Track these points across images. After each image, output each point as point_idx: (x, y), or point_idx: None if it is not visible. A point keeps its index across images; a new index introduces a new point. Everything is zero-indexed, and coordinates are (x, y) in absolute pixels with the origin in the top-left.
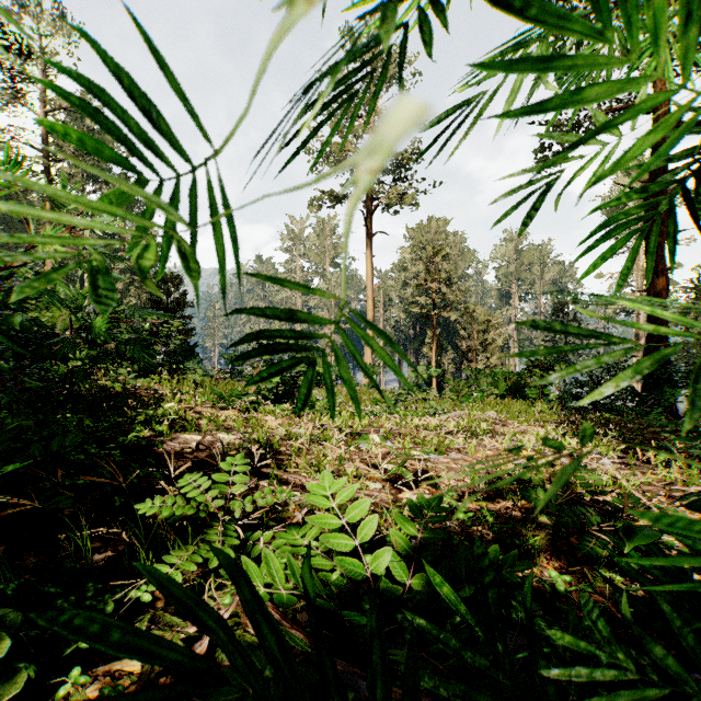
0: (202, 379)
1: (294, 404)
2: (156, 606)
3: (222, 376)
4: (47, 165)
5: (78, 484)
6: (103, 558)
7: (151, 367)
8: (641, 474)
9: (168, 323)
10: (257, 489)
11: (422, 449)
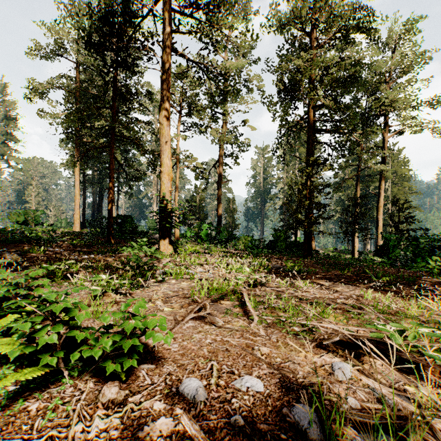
0: None
1: None
2: None
3: None
4: None
5: None
6: None
7: None
8: None
9: None
10: None
11: None
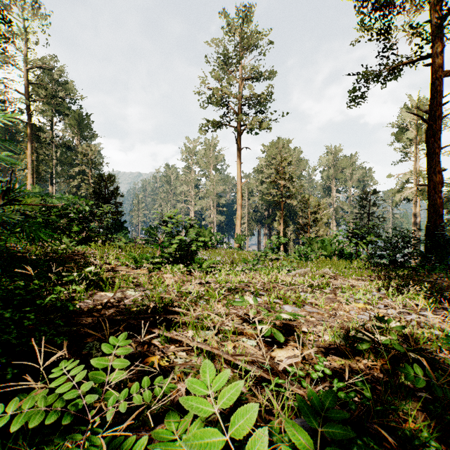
0: (124, 245)
1: (187, 264)
2: None
3: (142, 242)
4: (27, 104)
5: None
6: None
7: (90, 237)
8: None
9: (102, 207)
10: (149, 349)
11: (283, 303)
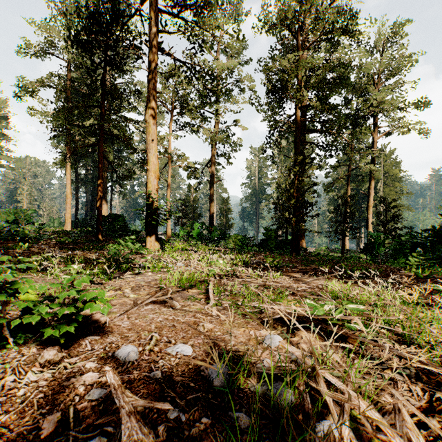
0: None
1: None
2: None
3: None
4: None
5: None
6: None
7: None
8: None
9: None
10: None
11: None
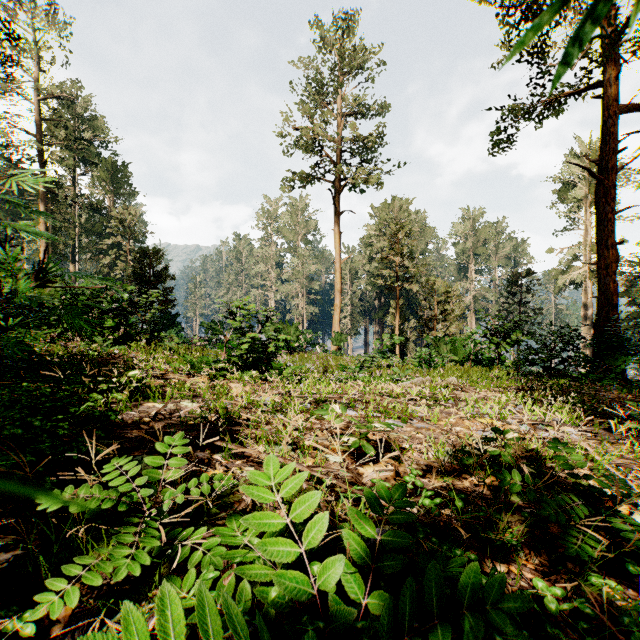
0: (176, 346)
1: (262, 371)
2: (50, 631)
3: (202, 343)
4: (40, 149)
5: (7, 463)
6: (9, 558)
7: (129, 335)
8: (610, 446)
9: (146, 294)
10: (210, 464)
11: (385, 417)
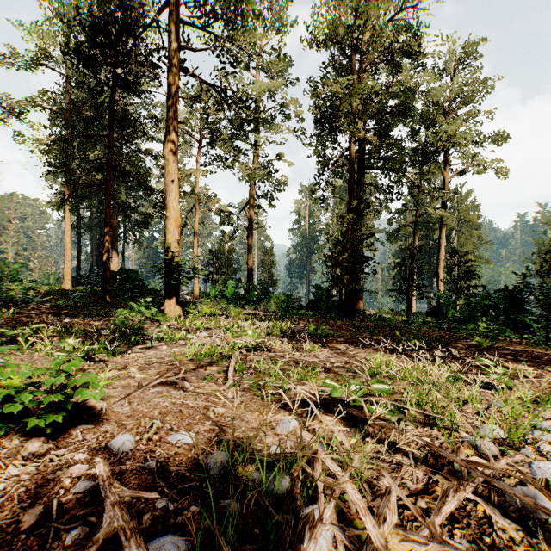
0: None
1: None
2: None
3: None
4: None
5: None
6: None
7: None
8: None
9: None
10: None
11: None
